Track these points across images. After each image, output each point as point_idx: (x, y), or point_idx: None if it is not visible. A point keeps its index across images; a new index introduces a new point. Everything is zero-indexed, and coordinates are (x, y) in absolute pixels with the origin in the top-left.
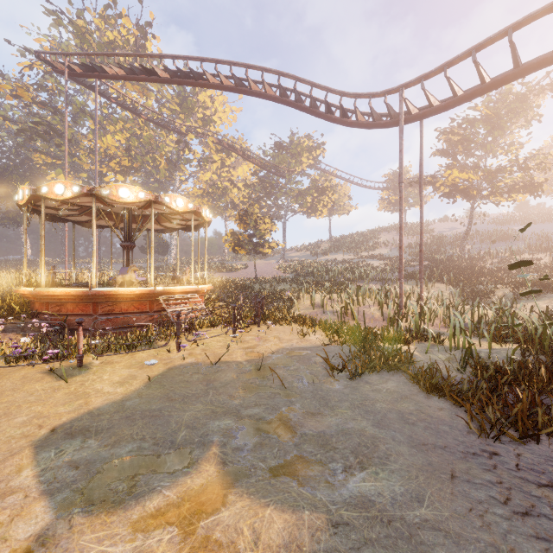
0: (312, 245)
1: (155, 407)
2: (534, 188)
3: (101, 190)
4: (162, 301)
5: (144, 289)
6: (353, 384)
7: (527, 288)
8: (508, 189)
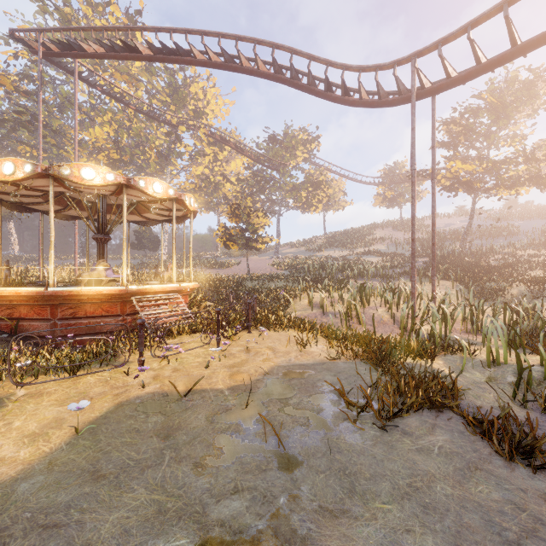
0: (306, 241)
1: (63, 498)
2: (541, 181)
3: (59, 170)
4: (136, 302)
5: (114, 288)
6: (385, 436)
7: (544, 286)
8: (513, 182)
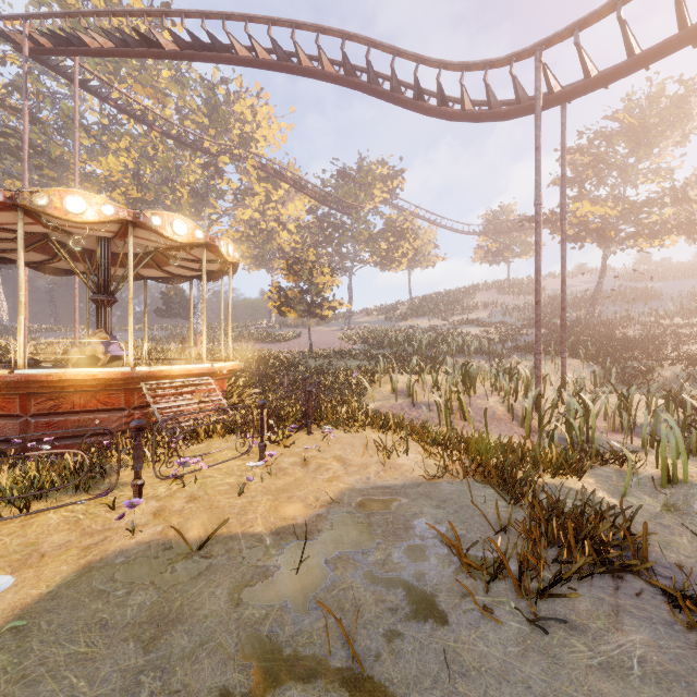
0: (386, 308)
1: None
2: (694, 228)
3: (31, 198)
4: (146, 390)
5: (114, 370)
6: (539, 635)
7: None
8: (656, 229)
